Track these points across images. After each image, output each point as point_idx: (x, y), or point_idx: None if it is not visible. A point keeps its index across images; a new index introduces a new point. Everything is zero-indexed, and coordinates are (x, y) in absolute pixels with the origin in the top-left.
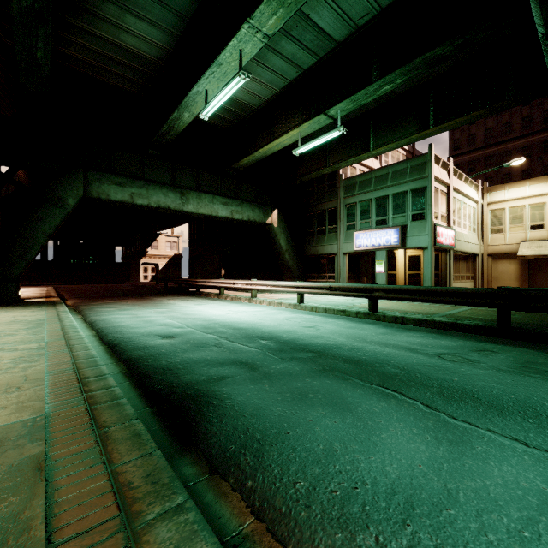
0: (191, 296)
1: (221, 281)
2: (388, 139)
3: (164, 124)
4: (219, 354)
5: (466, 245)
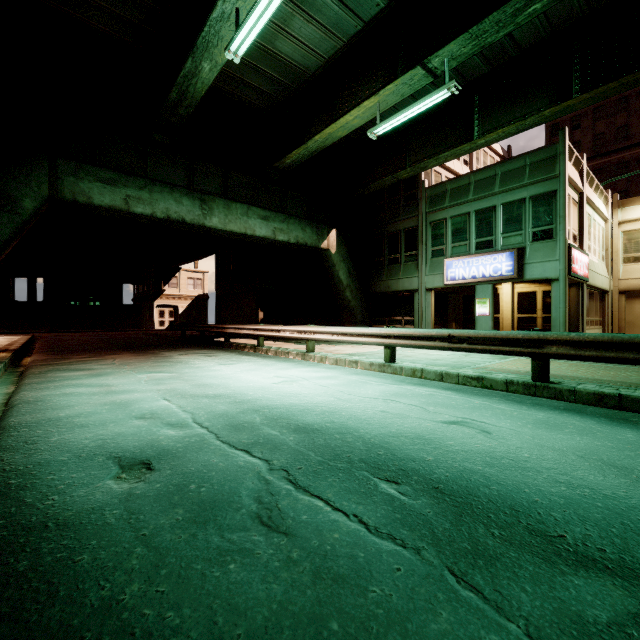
0: (216, 349)
1: (259, 327)
2: (502, 120)
3: (173, 86)
4: (279, 599)
5: (597, 277)
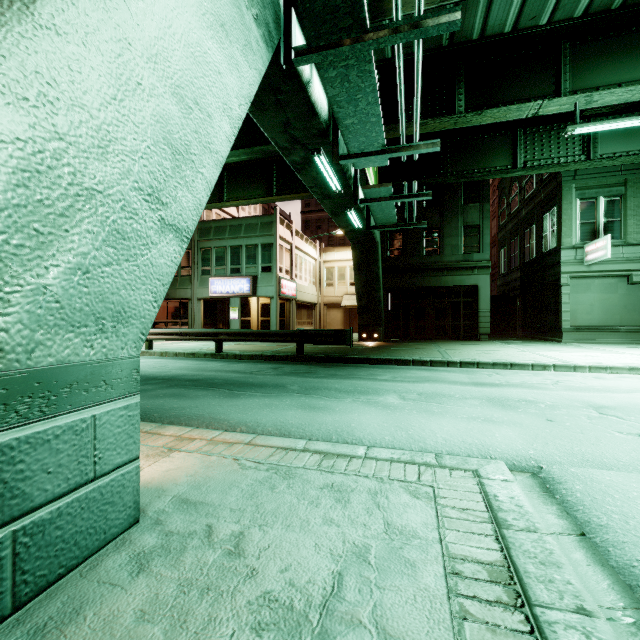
0: None
1: None
2: (240, 194)
3: None
4: None
5: (306, 295)
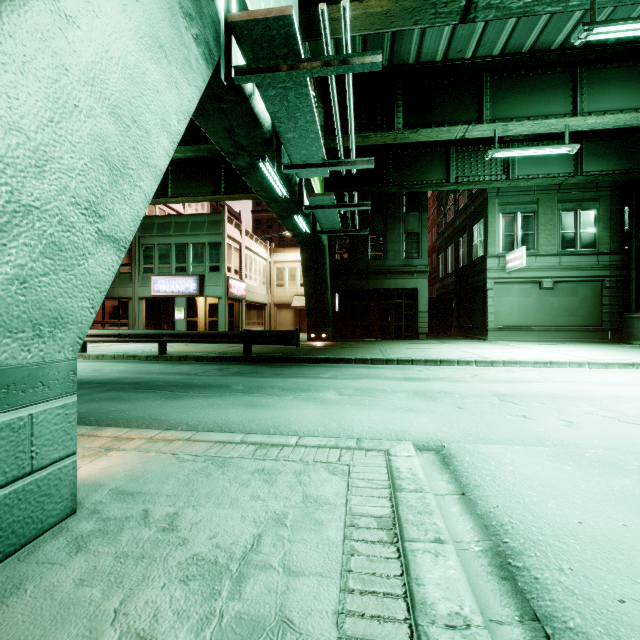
0: None
1: None
2: (186, 191)
3: None
4: None
5: (256, 296)
